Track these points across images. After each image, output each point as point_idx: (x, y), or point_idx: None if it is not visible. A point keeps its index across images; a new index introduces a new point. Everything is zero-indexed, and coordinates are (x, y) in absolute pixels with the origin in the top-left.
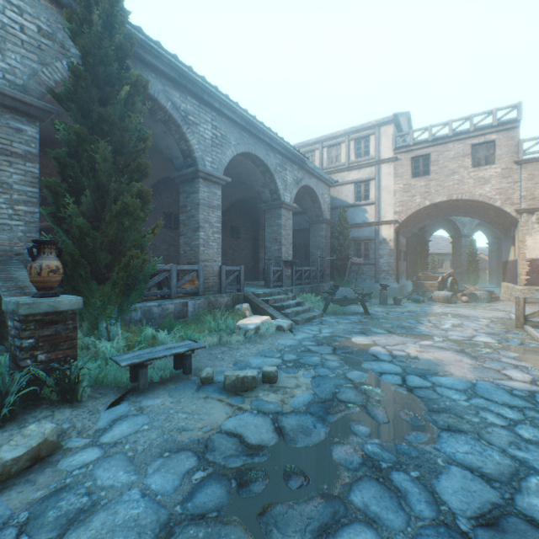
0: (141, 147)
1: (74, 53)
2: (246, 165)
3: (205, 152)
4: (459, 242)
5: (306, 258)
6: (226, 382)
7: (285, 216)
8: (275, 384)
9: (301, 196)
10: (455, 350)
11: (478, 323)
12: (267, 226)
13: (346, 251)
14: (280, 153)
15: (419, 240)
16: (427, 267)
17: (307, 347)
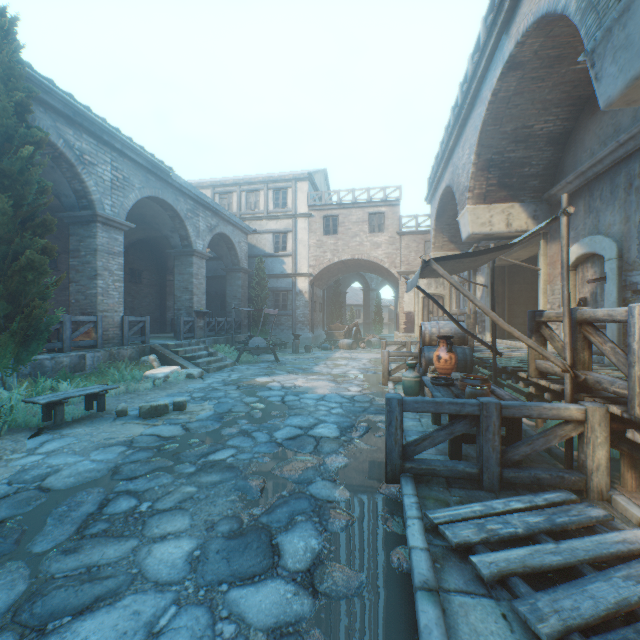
0: (44, 203)
1: None
2: (152, 207)
3: (104, 194)
4: (369, 295)
5: (224, 308)
6: (142, 411)
7: (197, 265)
8: (185, 411)
9: (217, 242)
10: (329, 380)
11: (359, 363)
12: (177, 274)
13: (264, 302)
14: (192, 198)
15: (335, 292)
16: (341, 318)
17: (215, 387)
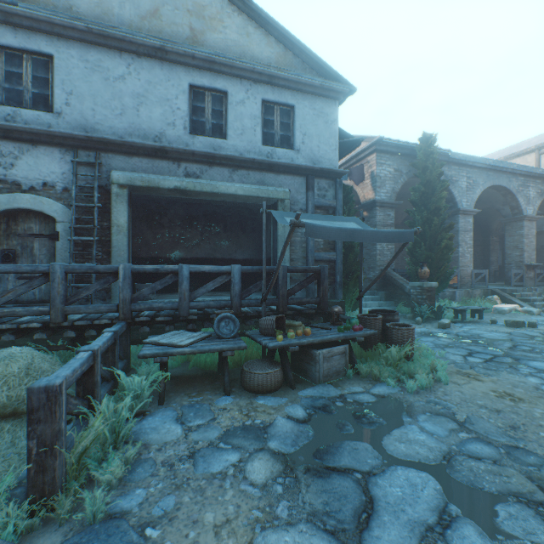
0: (448, 216)
1: (404, 173)
2: (486, 192)
3: (461, 196)
4: None
5: None
6: (507, 322)
7: (526, 227)
8: (536, 328)
9: None
10: None
11: None
12: (506, 236)
13: None
14: (522, 175)
15: None
16: None
17: None
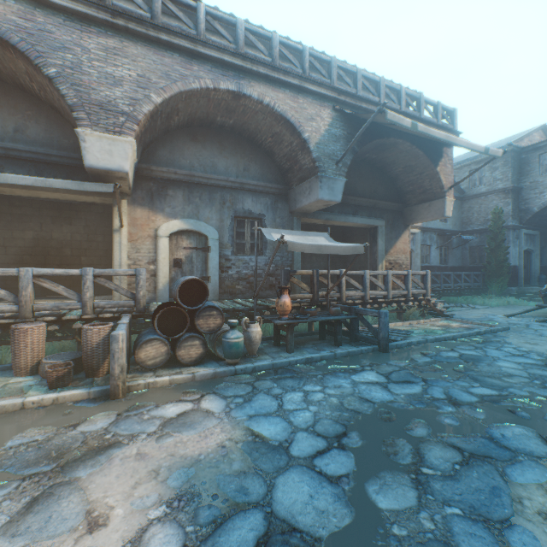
0: None
1: None
2: None
3: None
4: None
5: None
6: None
7: None
8: None
9: None
10: (59, 476)
11: None
12: None
13: None
14: None
15: None
16: None
17: None
